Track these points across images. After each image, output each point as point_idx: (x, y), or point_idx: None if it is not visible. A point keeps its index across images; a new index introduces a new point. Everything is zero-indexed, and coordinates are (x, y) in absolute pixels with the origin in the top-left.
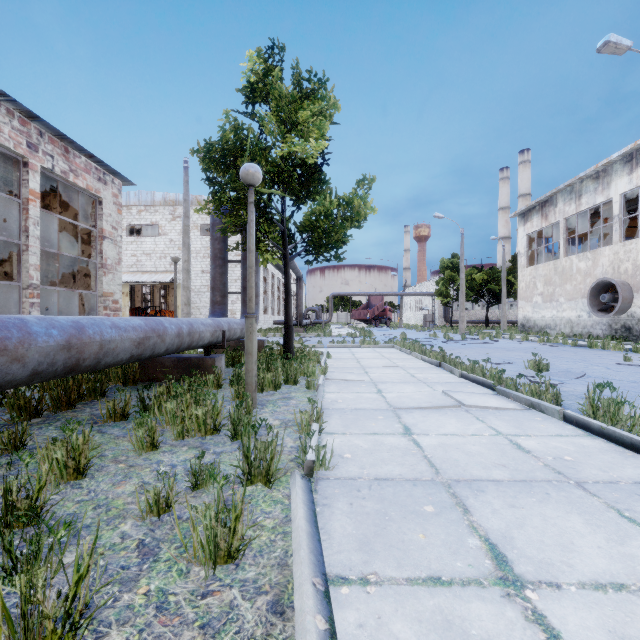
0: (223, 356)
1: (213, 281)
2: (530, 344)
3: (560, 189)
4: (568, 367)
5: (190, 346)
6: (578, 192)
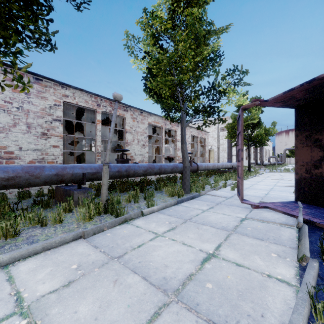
0: (232, 170)
1: (228, 153)
2: None
3: None
4: None
5: (226, 168)
6: None
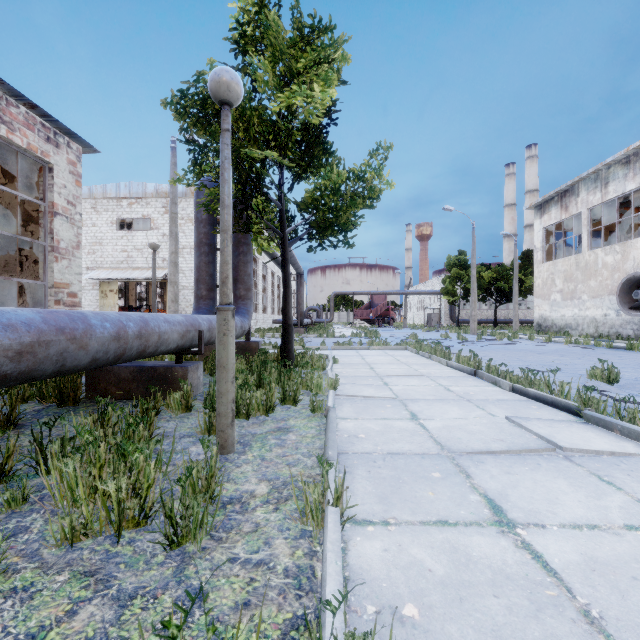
0: (201, 364)
1: (197, 271)
2: (557, 346)
3: (583, 177)
4: (634, 376)
5: (143, 353)
6: (604, 179)
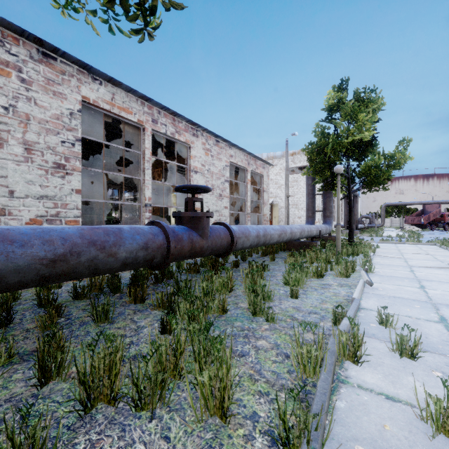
0: (319, 242)
1: (307, 206)
2: None
3: None
4: None
5: (309, 236)
6: None
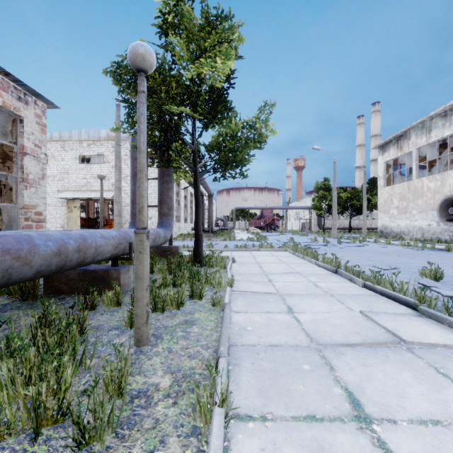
0: (131, 267)
1: (133, 195)
2: (395, 247)
3: (413, 126)
4: None
5: (83, 262)
6: (428, 128)
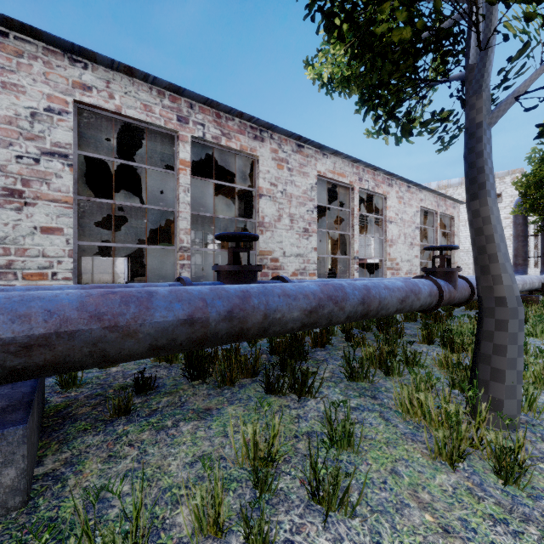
0: (541, 296)
1: (516, 251)
2: None
3: None
4: None
5: (530, 289)
6: None
